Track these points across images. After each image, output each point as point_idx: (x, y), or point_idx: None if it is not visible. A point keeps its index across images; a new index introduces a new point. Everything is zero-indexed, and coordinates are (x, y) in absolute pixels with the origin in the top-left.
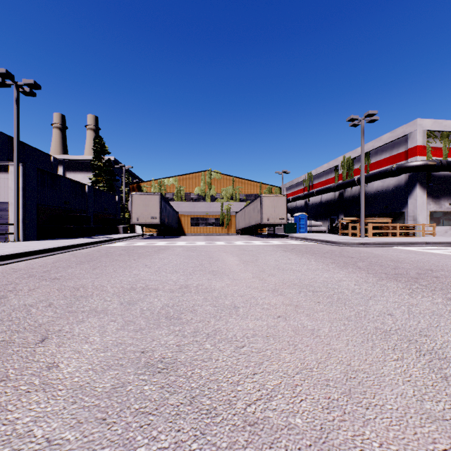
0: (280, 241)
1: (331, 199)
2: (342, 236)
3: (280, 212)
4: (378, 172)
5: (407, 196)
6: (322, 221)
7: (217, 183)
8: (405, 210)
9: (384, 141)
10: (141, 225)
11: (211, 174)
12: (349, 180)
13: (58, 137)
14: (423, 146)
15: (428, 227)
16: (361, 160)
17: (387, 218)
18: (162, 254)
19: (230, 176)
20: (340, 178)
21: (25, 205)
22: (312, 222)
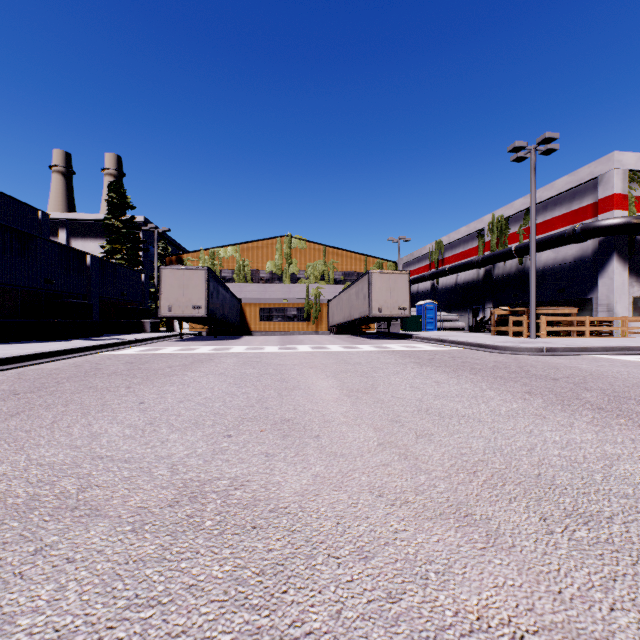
0: (401, 344)
1: (472, 279)
2: (497, 336)
3: (400, 298)
4: (550, 236)
5: (597, 274)
6: (458, 313)
7: (300, 255)
8: (593, 295)
9: (558, 189)
10: (179, 319)
11: (290, 241)
12: (503, 249)
13: (60, 187)
14: (623, 195)
15: (630, 323)
16: (531, 214)
17: (570, 308)
18: (193, 371)
19: (320, 245)
20: (487, 248)
21: None
22: (444, 314)
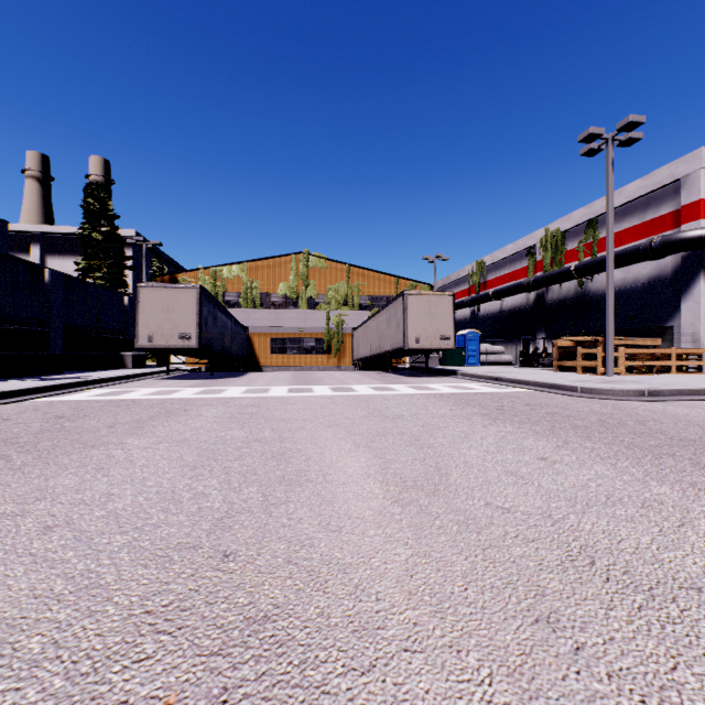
0: (447, 384)
1: (521, 305)
2: (561, 372)
3: (442, 326)
4: (620, 252)
5: (678, 297)
6: (503, 345)
7: (319, 276)
8: (674, 323)
9: (629, 195)
10: (166, 352)
11: (308, 259)
12: (559, 269)
13: (36, 195)
14: None
15: None
16: (608, 220)
17: (652, 338)
18: (141, 435)
19: (343, 264)
20: (539, 268)
21: None
22: (487, 346)
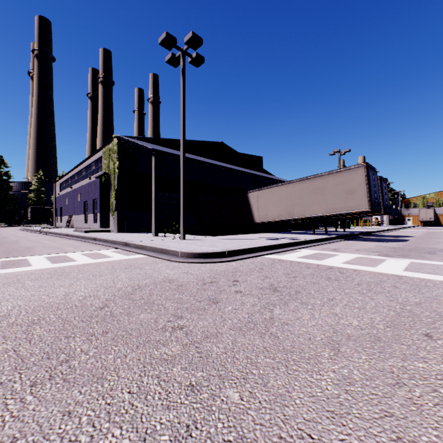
0: None
1: None
2: None
3: None
4: None
5: None
6: None
7: None
8: None
9: None
10: (420, 221)
11: None
12: None
13: None
14: None
15: None
16: None
17: None
18: None
19: None
20: None
21: (388, 215)
22: None
